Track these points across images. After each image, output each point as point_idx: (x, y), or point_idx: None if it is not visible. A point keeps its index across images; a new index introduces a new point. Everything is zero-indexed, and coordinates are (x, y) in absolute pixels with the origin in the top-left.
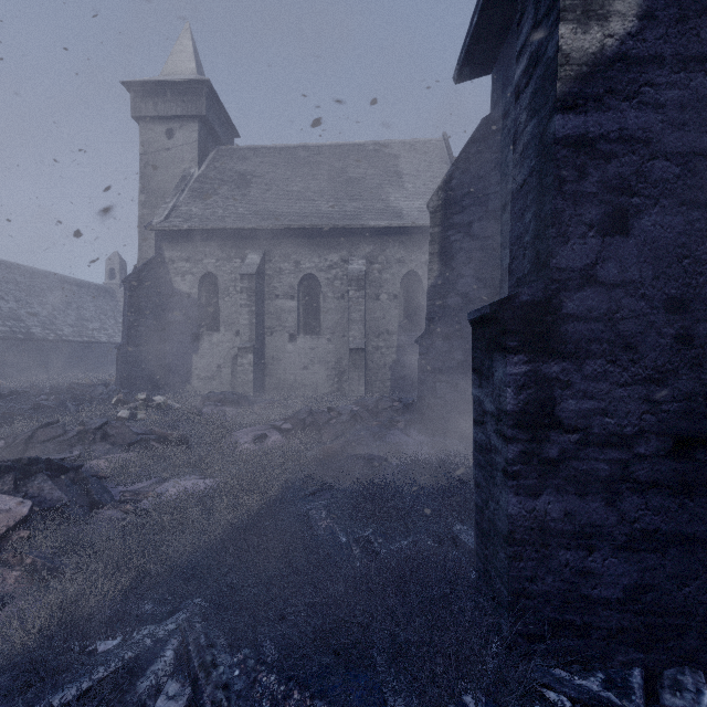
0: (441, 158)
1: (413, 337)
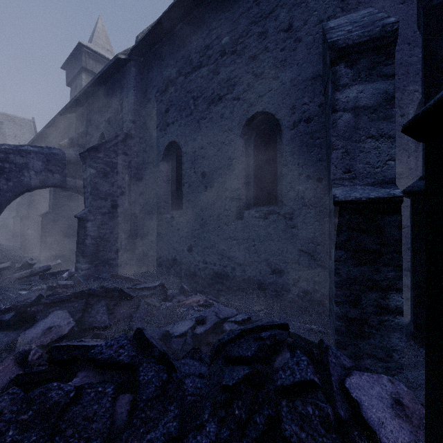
0: (30, 131)
1: (13, 214)
